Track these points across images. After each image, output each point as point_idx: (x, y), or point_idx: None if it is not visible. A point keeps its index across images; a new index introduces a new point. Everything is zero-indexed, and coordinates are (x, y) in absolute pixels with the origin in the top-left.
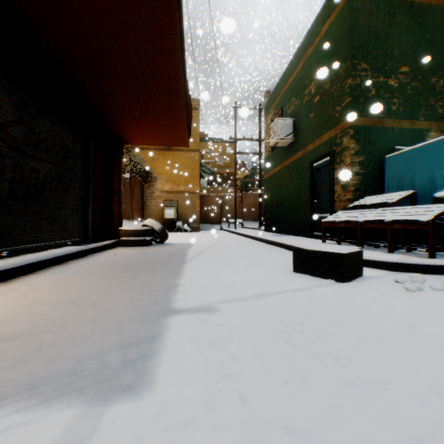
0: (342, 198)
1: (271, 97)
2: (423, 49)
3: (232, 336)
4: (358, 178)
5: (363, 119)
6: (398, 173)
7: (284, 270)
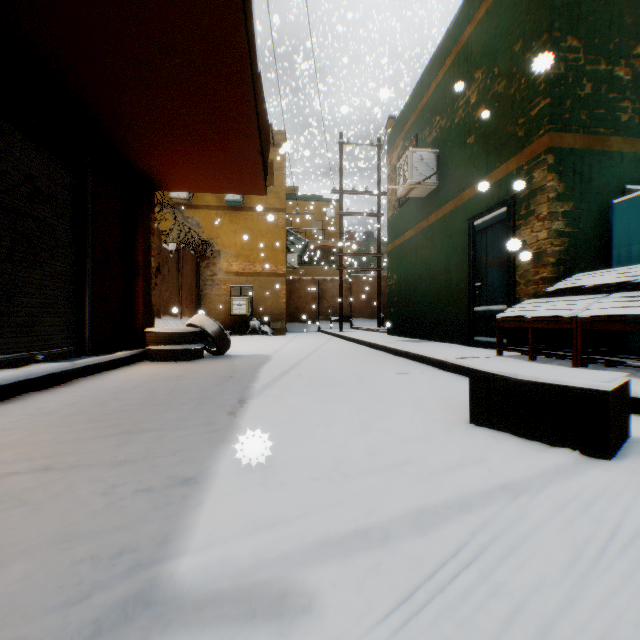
0: (531, 277)
1: (398, 121)
2: None
3: None
4: (561, 242)
5: (570, 137)
6: None
7: (450, 418)
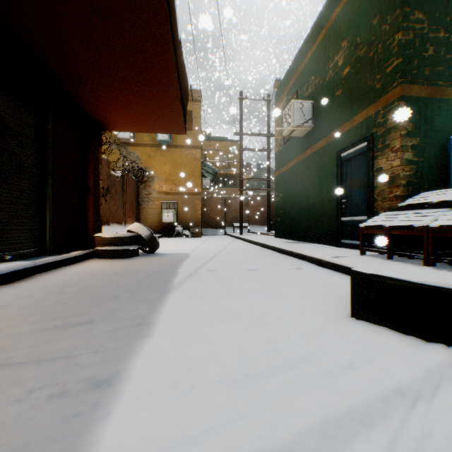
0: (386, 195)
1: (283, 82)
2: None
3: None
4: (410, 168)
5: (417, 88)
6: None
7: (333, 311)
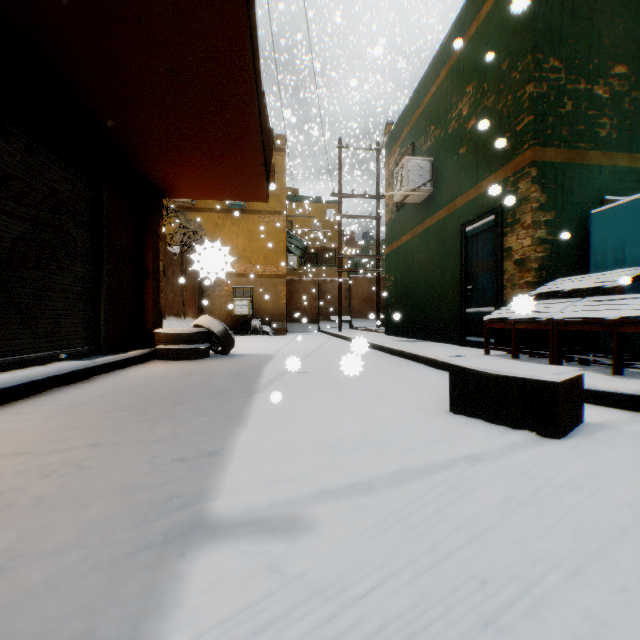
0: (516, 281)
1: (396, 128)
2: None
3: None
4: (544, 248)
5: (552, 151)
6: (615, 238)
7: (433, 408)
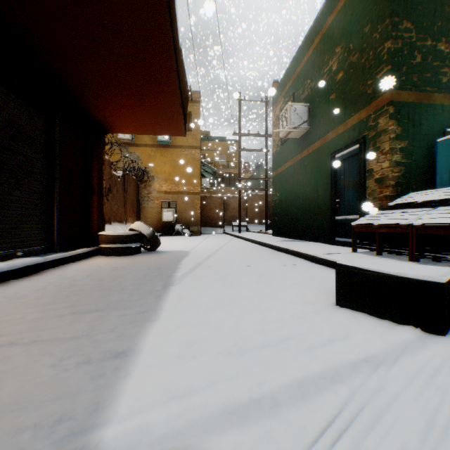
0: (377, 195)
1: (280, 84)
2: None
3: None
4: (399, 169)
5: (405, 94)
6: None
7: (321, 301)
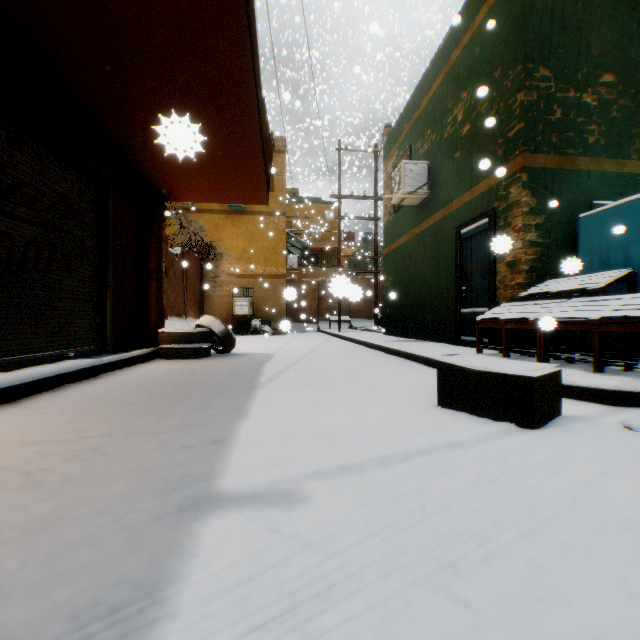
0: (508, 282)
1: (394, 132)
2: (637, 47)
3: (333, 581)
4: (534, 251)
5: (542, 157)
6: (601, 241)
7: (423, 402)
